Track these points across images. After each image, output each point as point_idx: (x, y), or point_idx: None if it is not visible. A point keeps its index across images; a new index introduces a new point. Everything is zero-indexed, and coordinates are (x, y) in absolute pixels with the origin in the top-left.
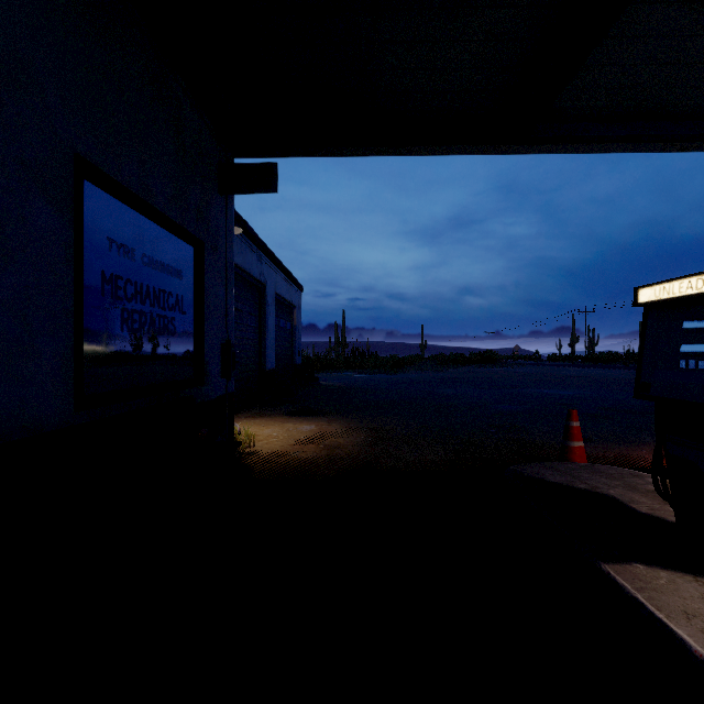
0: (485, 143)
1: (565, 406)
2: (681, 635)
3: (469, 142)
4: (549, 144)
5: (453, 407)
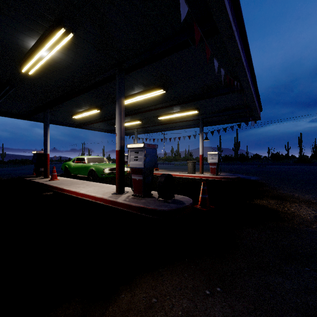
0: (18, 118)
1: (50, 171)
2: (27, 179)
3: (14, 117)
4: (33, 121)
5: (14, 174)
